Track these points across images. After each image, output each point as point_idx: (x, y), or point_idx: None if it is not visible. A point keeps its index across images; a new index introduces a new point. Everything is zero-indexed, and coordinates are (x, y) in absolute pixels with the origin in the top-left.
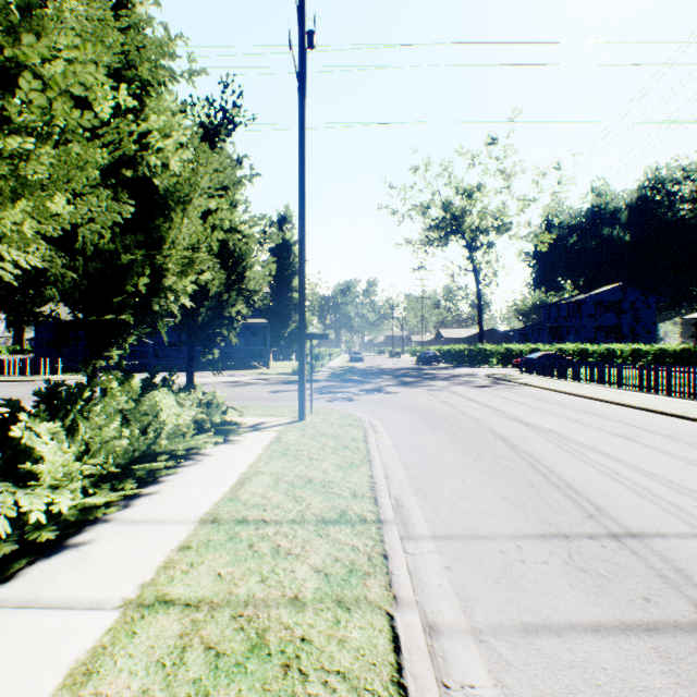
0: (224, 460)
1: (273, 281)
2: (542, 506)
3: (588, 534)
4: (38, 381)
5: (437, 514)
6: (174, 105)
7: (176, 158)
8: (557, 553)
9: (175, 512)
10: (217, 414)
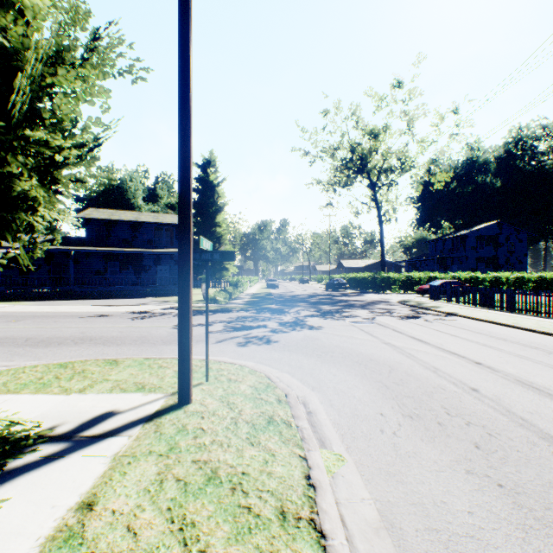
0: None
1: (199, 217)
2: None
3: None
4: None
5: None
6: None
7: None
8: None
9: None
10: None
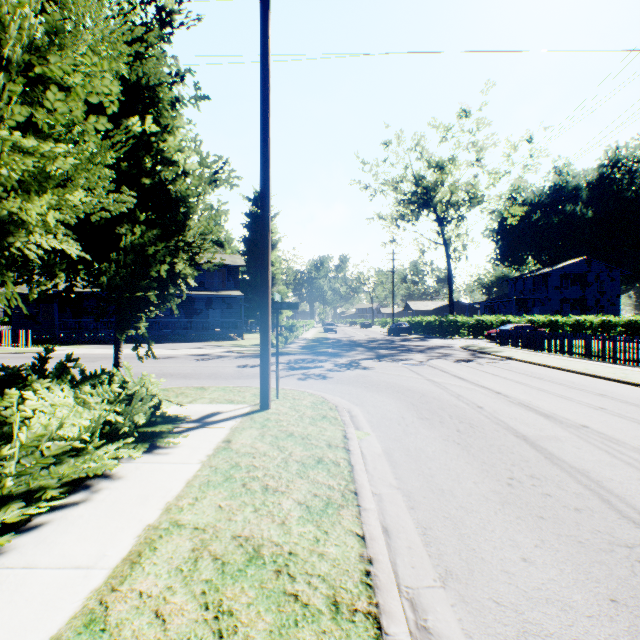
0: (134, 490)
1: (250, 256)
2: None
3: None
4: (2, 354)
5: None
6: None
7: None
8: None
9: None
10: (142, 410)
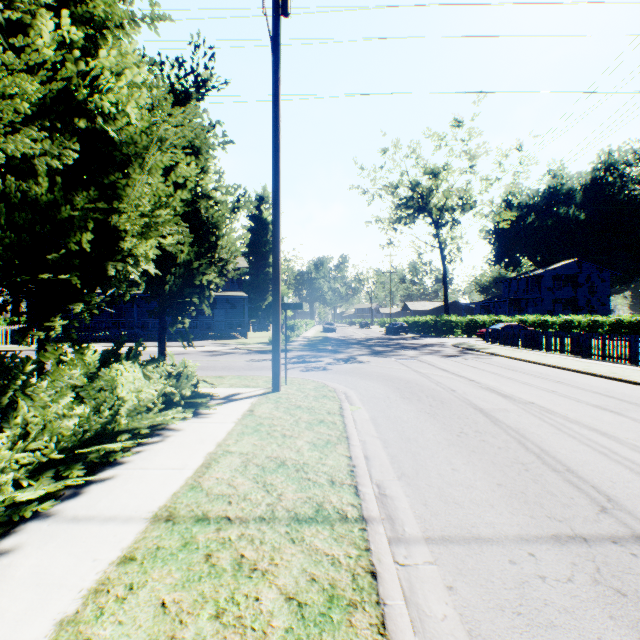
0: (192, 436)
1: (252, 257)
2: (546, 497)
3: (610, 536)
4: (27, 351)
5: (427, 507)
6: (136, 53)
7: (134, 106)
8: (581, 566)
9: (126, 505)
10: (187, 386)
